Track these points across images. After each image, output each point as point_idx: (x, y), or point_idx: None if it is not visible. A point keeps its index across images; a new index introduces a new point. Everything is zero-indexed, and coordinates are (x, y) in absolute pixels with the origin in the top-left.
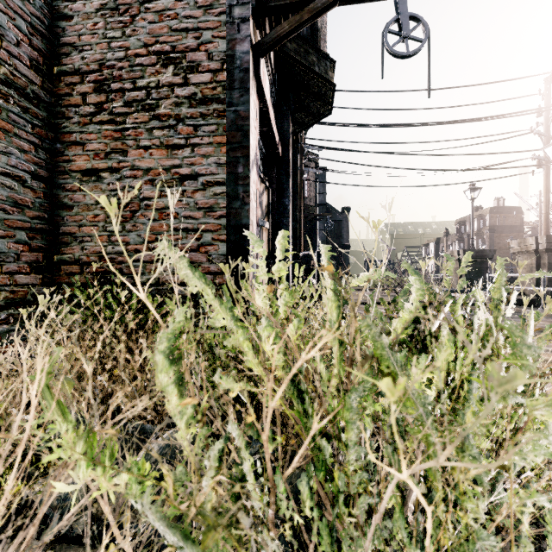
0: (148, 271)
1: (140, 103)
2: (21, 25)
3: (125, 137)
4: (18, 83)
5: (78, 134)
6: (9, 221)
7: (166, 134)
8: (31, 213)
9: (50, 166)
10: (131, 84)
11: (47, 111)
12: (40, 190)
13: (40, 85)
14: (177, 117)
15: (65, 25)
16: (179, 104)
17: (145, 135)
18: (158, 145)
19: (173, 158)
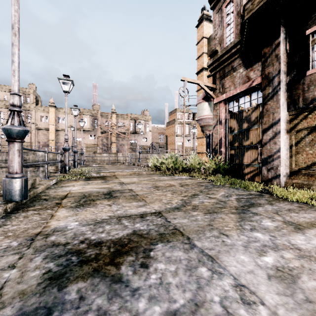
0: None
1: None
2: None
3: None
4: None
5: None
6: None
7: None
8: None
9: None
10: None
11: None
12: None
13: None
14: None
15: None
16: None
17: None
18: None
19: None
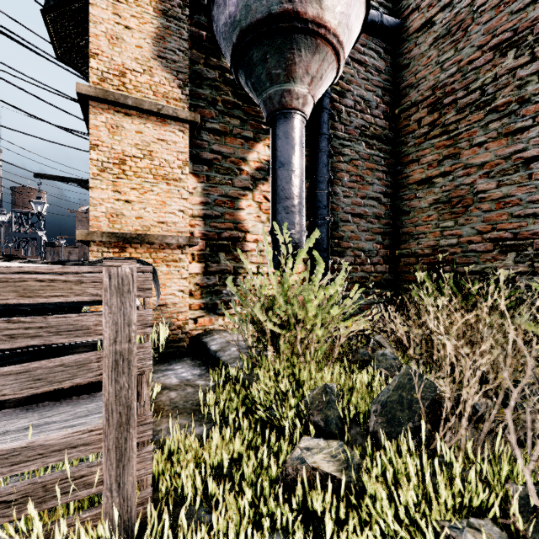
0: (483, 260)
1: (473, 104)
2: (378, 93)
3: (457, 142)
4: (377, 134)
5: (413, 154)
6: (373, 229)
7: (505, 123)
8: (383, 222)
9: (393, 185)
10: (463, 91)
11: (391, 145)
12: (387, 204)
13: (387, 129)
14: (519, 100)
15: (403, 74)
16: (523, 85)
17: (478, 133)
18: (494, 137)
19: (514, 144)
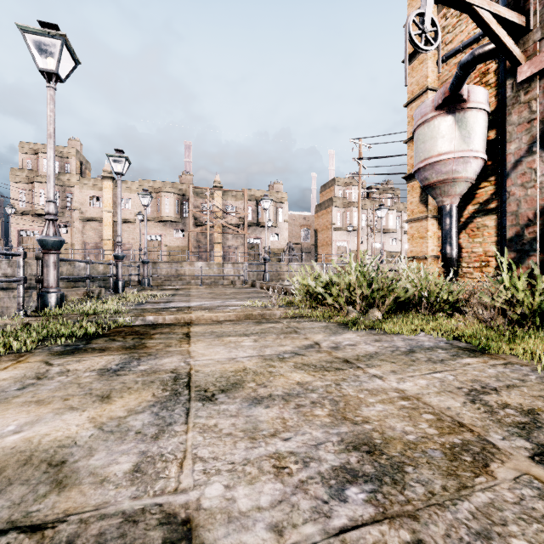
0: None
1: None
2: None
3: None
4: None
5: None
6: None
7: None
8: None
9: None
10: None
11: None
12: None
13: None
14: None
15: None
16: None
17: None
18: None
19: None
